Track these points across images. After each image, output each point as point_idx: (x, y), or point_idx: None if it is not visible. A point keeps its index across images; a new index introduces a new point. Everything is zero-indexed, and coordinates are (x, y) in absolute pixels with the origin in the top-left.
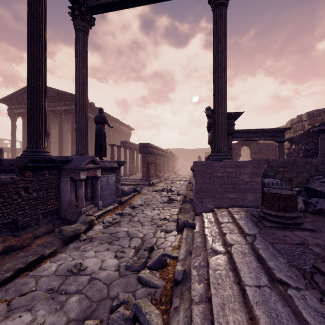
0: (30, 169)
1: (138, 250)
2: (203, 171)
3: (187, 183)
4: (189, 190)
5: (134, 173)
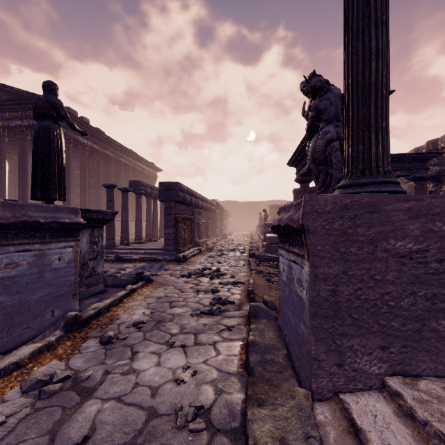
0: None
1: None
2: (344, 232)
3: (247, 254)
4: (255, 272)
5: (156, 238)
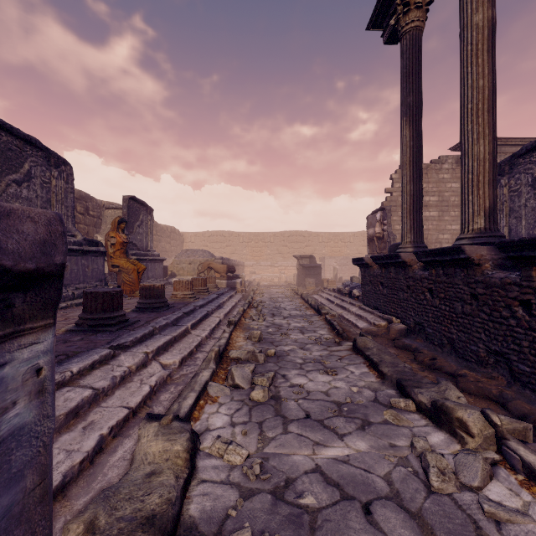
0: (525, 263)
1: (277, 400)
2: None
3: None
4: None
5: None
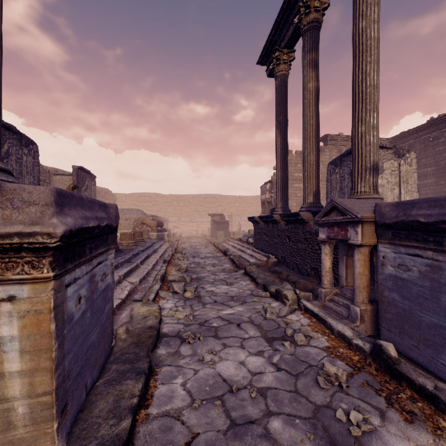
0: None
1: (199, 297)
2: None
3: None
4: None
5: None
